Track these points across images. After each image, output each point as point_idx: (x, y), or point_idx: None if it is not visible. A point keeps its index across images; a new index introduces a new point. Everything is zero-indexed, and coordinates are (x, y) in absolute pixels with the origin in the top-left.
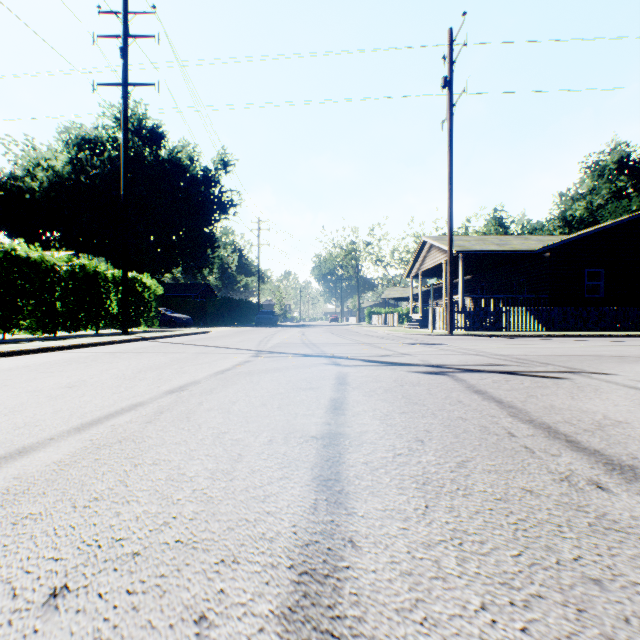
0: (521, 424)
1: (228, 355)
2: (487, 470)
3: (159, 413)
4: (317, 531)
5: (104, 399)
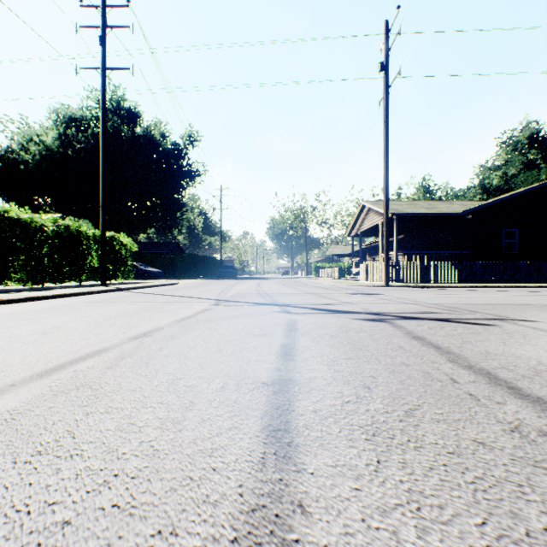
0: (461, 370)
1: (191, 304)
2: (436, 419)
3: (120, 359)
4: (264, 493)
5: (72, 345)
